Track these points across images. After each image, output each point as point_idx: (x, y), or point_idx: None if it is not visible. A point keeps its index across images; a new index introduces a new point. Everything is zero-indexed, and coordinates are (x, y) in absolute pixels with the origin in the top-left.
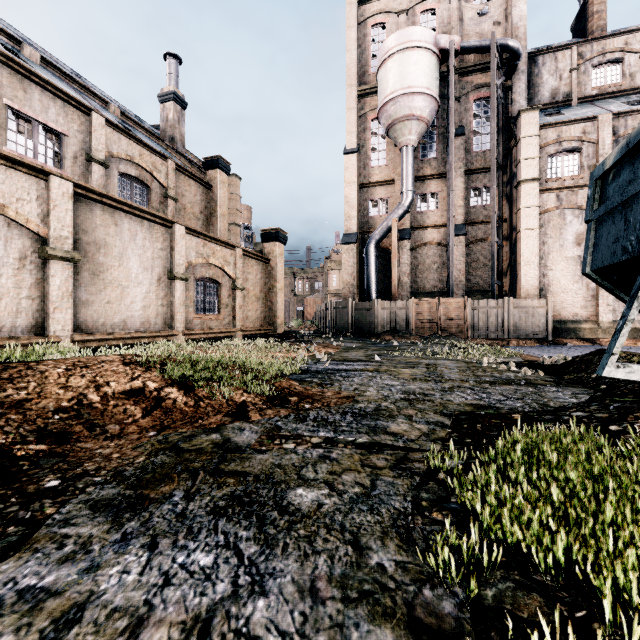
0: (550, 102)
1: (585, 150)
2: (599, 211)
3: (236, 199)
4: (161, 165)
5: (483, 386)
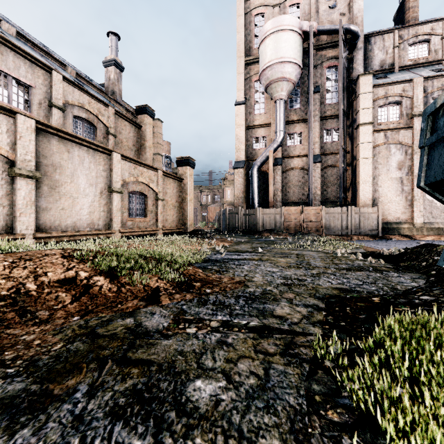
0: (379, 69)
1: (404, 103)
2: (431, 139)
3: (159, 136)
4: (104, 110)
5: (342, 272)
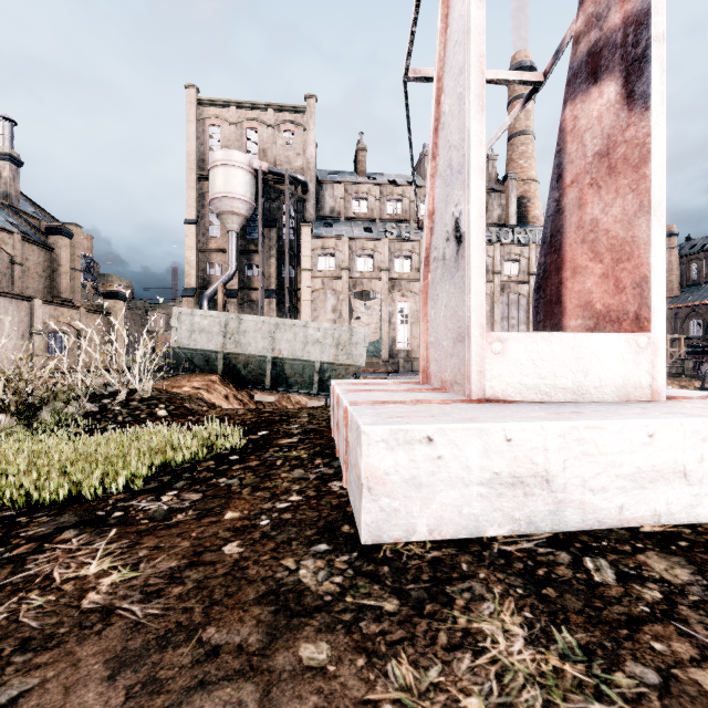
0: (329, 216)
1: (337, 256)
2: None
3: (77, 246)
4: (9, 239)
5: None
